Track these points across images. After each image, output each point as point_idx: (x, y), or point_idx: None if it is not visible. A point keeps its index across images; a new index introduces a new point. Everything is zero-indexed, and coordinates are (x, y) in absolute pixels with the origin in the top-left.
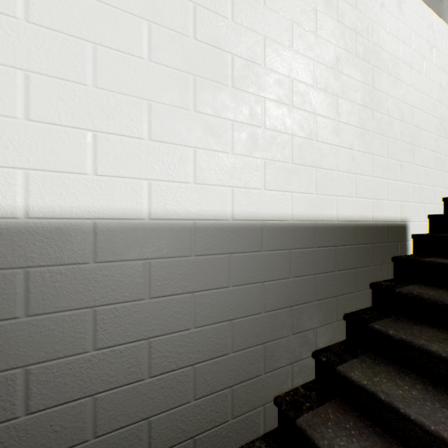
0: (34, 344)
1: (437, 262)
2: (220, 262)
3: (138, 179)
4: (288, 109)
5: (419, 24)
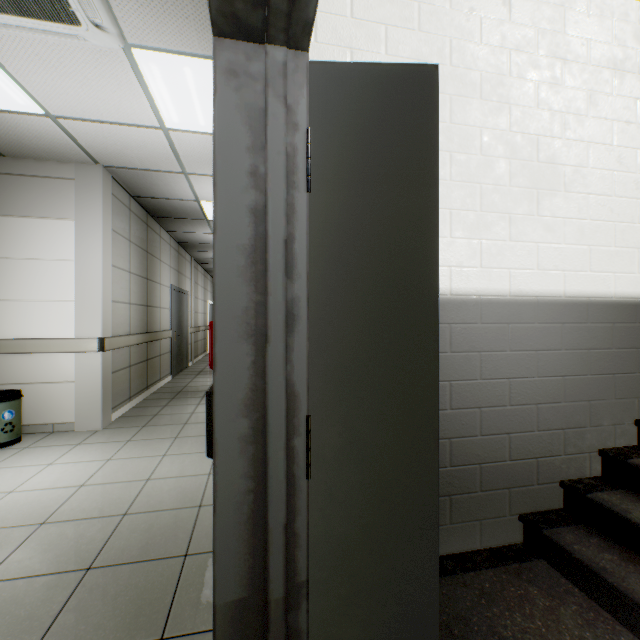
0: (453, 369)
1: None
2: (554, 329)
3: (503, 269)
4: (610, 200)
5: None
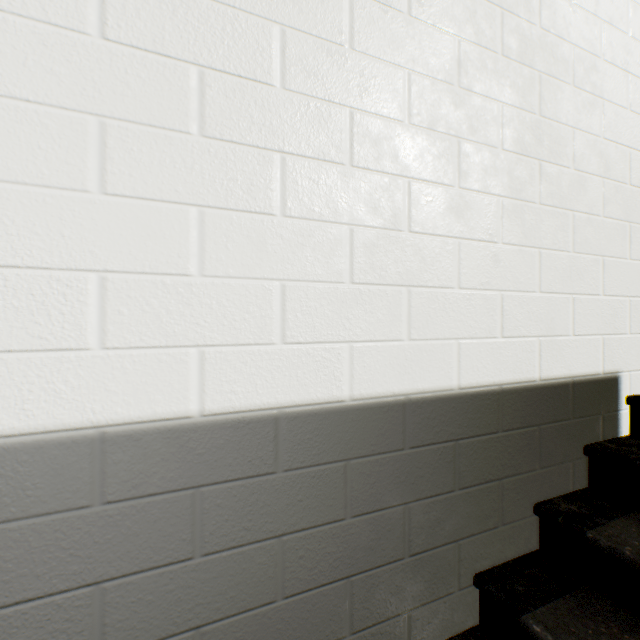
0: None
1: None
2: (169, 508)
3: None
4: (342, 172)
5: None
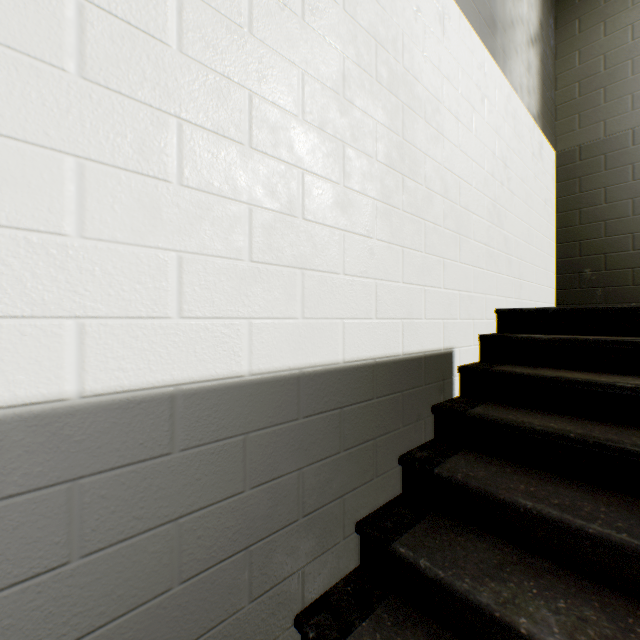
0: None
1: (489, 417)
2: (36, 509)
3: None
4: (242, 152)
5: (468, 58)
